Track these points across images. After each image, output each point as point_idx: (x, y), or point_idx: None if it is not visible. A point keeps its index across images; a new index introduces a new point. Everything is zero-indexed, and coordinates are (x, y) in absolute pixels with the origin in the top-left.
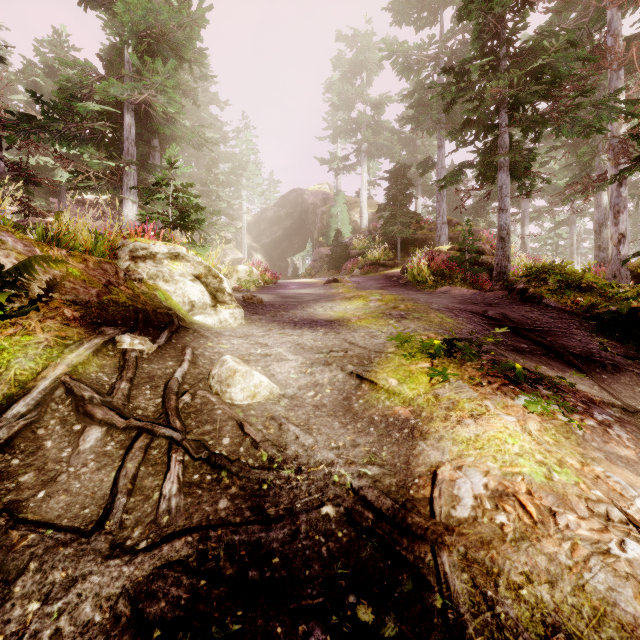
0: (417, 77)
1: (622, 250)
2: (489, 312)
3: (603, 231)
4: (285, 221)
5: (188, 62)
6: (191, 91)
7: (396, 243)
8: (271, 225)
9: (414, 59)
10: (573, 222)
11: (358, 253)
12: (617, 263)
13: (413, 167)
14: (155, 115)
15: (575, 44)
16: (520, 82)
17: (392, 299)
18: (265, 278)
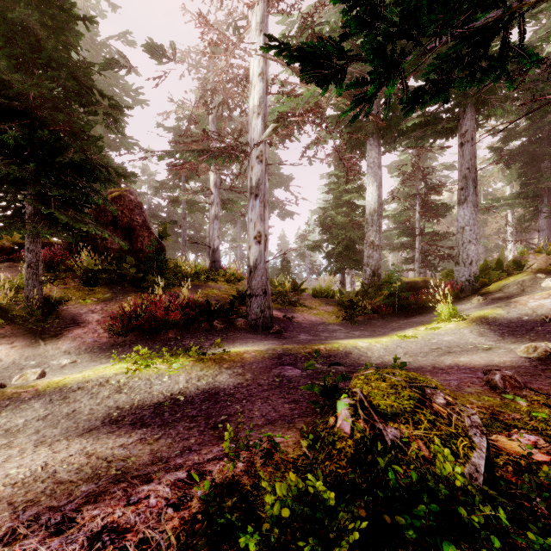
0: None
1: None
2: None
3: None
4: None
5: None
6: None
7: None
8: None
9: None
10: None
11: None
12: None
13: None
14: None
15: None
16: None
17: None
18: None
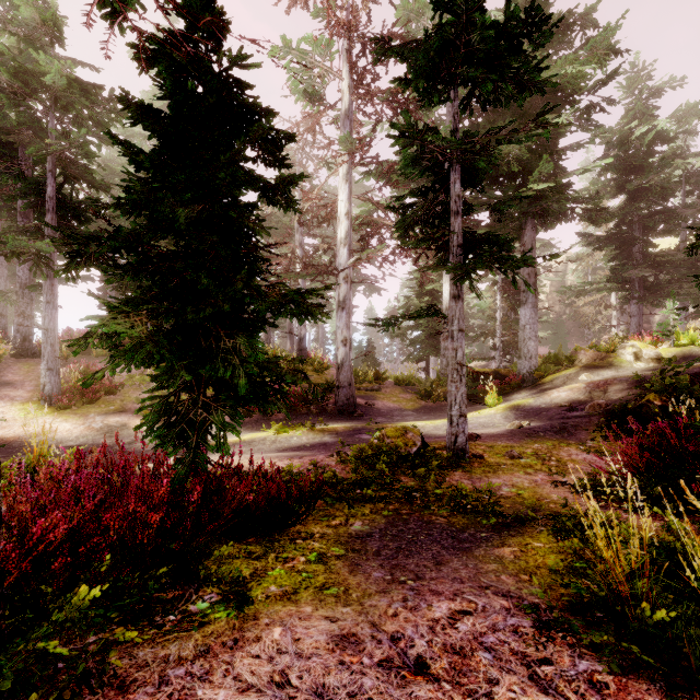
0: None
1: None
2: None
3: None
4: None
5: None
6: None
7: None
8: None
9: None
10: None
11: None
12: None
13: None
14: None
15: None
16: None
17: None
18: None
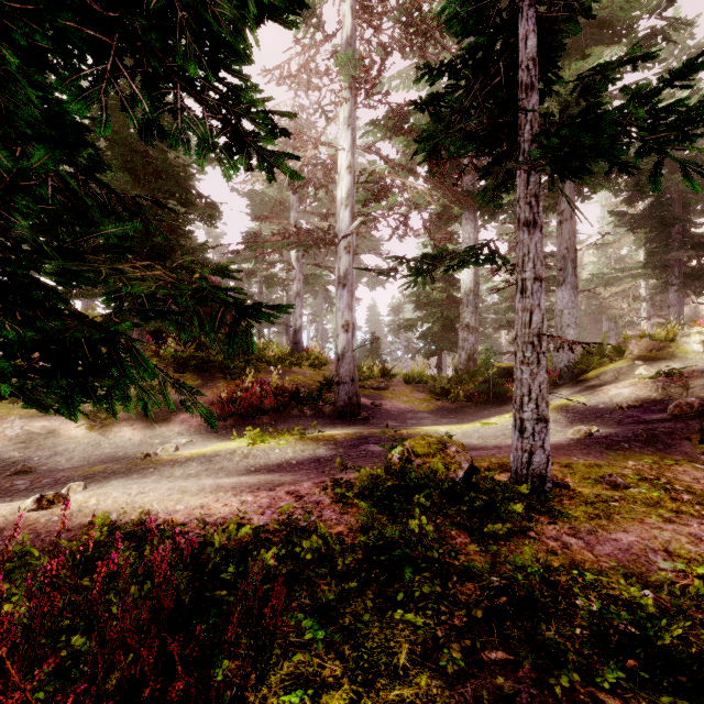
0: None
1: None
2: None
3: None
4: None
5: None
6: None
7: None
8: None
9: None
10: None
11: None
12: None
13: None
14: None
15: None
16: None
17: None
18: None
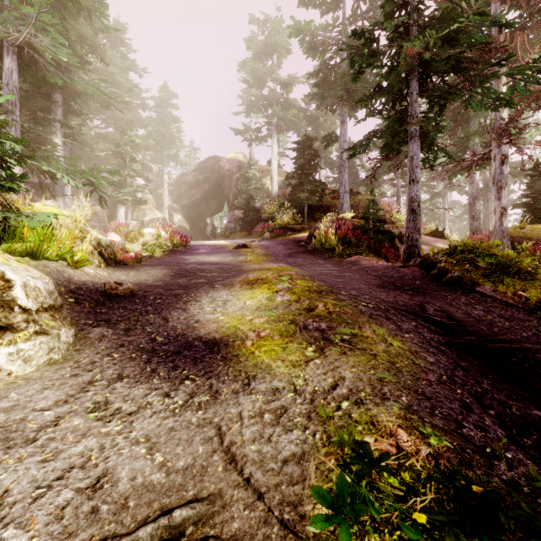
0: (322, 57)
1: (504, 222)
2: (428, 309)
3: (476, 203)
4: (203, 185)
5: (82, 6)
6: (97, 47)
7: (303, 209)
8: (190, 188)
9: (320, 40)
10: (445, 195)
11: (268, 217)
12: (500, 234)
13: (317, 141)
14: (41, 60)
15: (484, 15)
16: (436, 45)
17: (305, 289)
18: (174, 241)
